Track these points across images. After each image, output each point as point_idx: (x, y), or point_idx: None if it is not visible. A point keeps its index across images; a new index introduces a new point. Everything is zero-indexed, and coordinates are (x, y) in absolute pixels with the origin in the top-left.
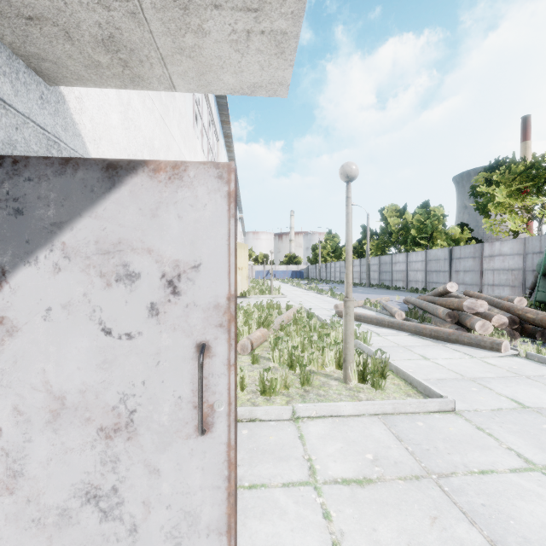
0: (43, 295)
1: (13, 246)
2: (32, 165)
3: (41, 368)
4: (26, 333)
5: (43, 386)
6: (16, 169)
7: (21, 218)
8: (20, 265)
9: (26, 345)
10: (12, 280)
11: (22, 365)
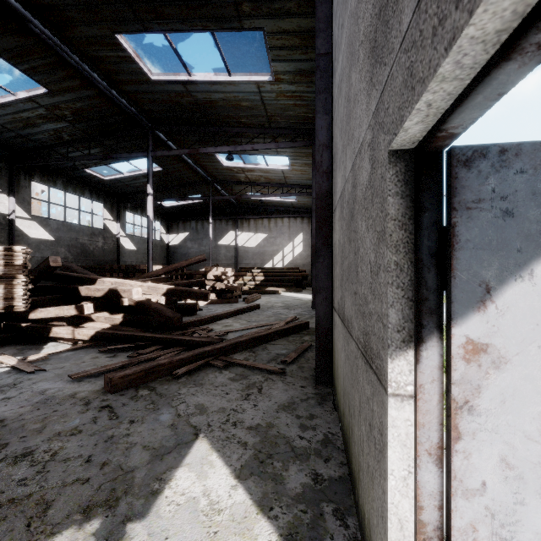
0: (539, 319)
1: (499, 257)
2: (525, 153)
3: (536, 412)
4: (517, 366)
5: (539, 435)
6: (504, 159)
7: (510, 221)
8: (508, 280)
9: (516, 382)
10: (498, 298)
11: (511, 406)
